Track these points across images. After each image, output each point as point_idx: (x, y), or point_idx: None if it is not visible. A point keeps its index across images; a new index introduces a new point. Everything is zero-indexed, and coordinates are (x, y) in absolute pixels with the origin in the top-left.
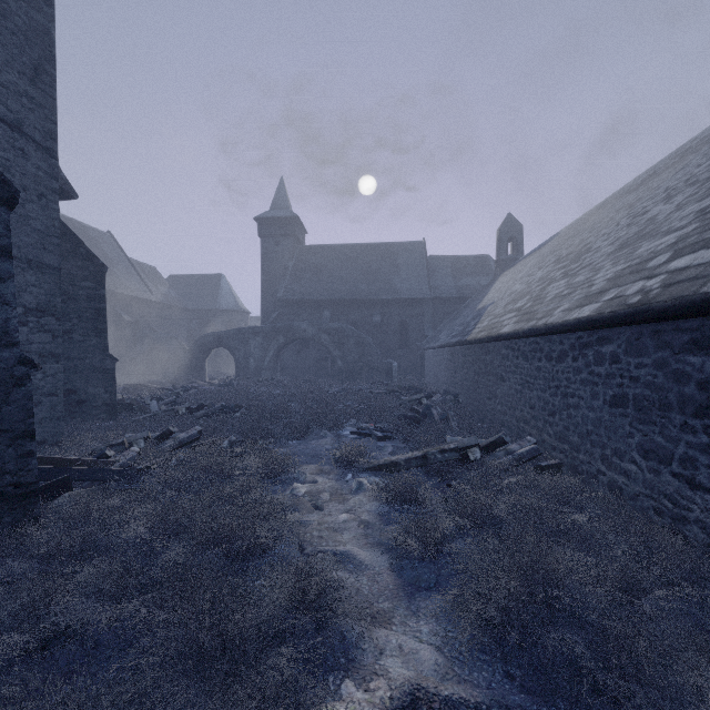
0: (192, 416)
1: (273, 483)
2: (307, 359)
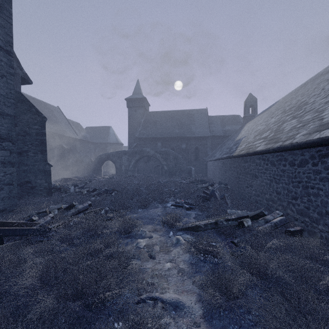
0: (90, 195)
1: (126, 237)
2: (150, 166)
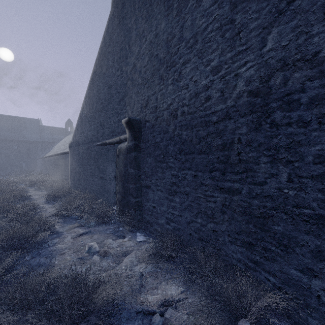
0: None
1: None
2: None
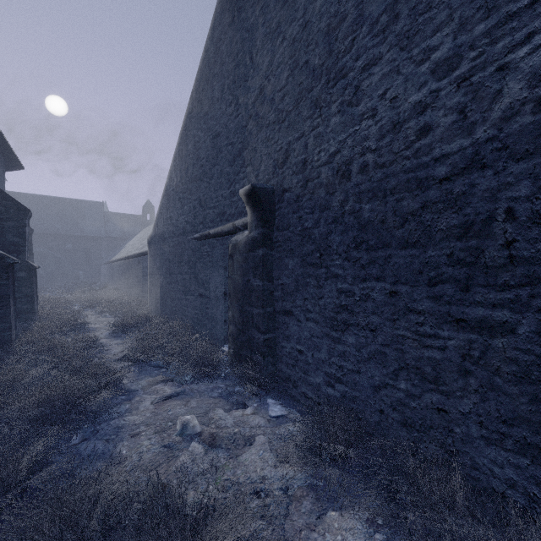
0: None
1: None
2: None
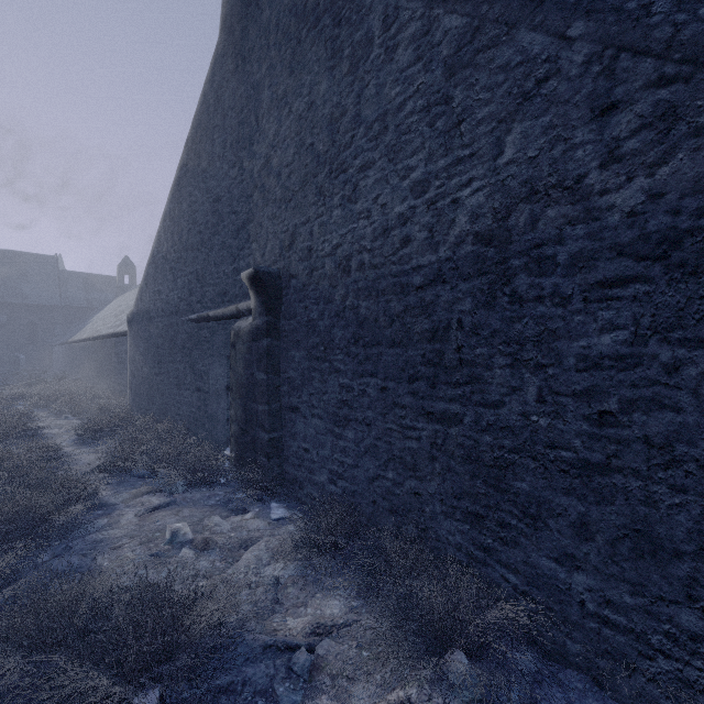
0: None
1: None
2: None
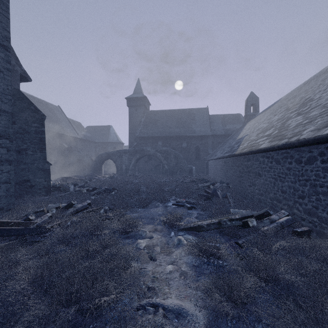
0: (89, 194)
1: (126, 237)
2: (150, 165)
